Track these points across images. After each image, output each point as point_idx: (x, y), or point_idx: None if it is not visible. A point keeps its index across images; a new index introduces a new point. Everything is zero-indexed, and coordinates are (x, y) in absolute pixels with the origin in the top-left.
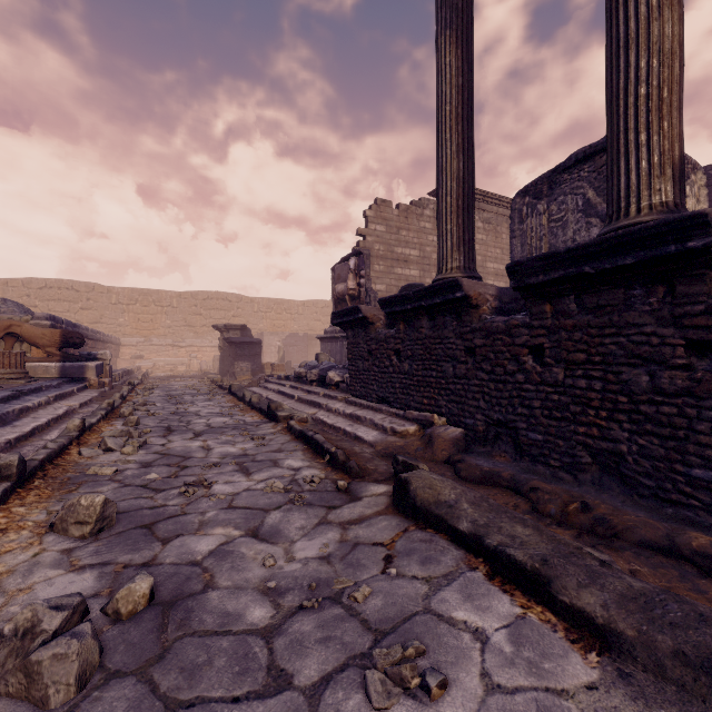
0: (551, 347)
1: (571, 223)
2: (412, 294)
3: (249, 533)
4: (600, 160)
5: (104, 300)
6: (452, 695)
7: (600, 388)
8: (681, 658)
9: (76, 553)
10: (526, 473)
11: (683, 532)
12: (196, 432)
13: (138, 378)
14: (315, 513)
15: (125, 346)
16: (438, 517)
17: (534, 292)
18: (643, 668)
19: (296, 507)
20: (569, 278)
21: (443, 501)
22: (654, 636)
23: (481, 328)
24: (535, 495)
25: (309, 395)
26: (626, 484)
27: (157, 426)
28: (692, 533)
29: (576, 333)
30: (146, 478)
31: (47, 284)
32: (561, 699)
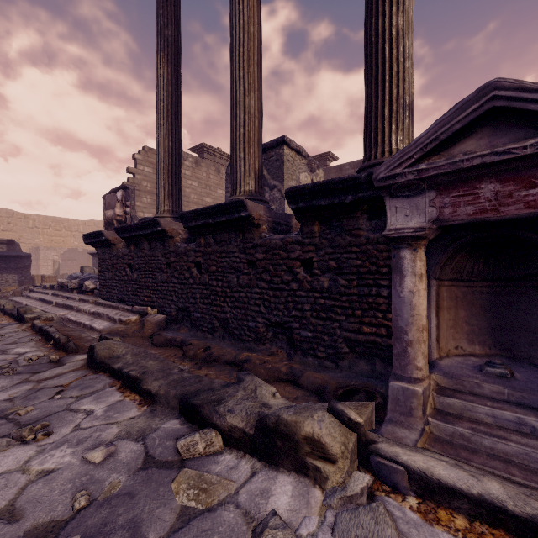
0: (204, 263)
1: None
2: (134, 226)
3: None
4: (269, 154)
5: None
6: (51, 437)
7: (221, 285)
8: (176, 397)
9: None
10: (192, 337)
11: (241, 353)
12: None
13: None
14: (20, 377)
15: None
16: (107, 364)
17: (195, 231)
18: (163, 406)
19: (5, 376)
20: (206, 225)
21: (116, 355)
22: (170, 391)
23: (174, 251)
24: (186, 347)
25: (67, 300)
26: (231, 335)
27: None
28: (244, 353)
29: (212, 255)
30: None
31: None
32: (112, 425)
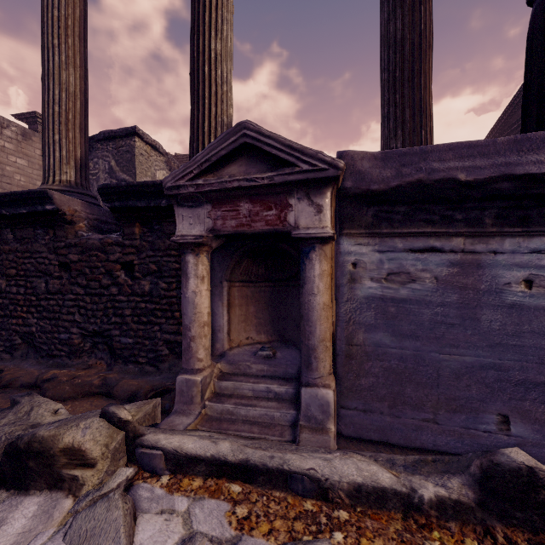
0: None
1: (102, 179)
2: None
3: None
4: (119, 143)
5: None
6: None
7: (24, 292)
8: None
9: None
10: None
11: (48, 372)
12: None
13: None
14: None
15: None
16: None
17: None
18: None
19: None
20: None
21: None
22: None
23: None
24: None
25: None
26: (37, 352)
27: None
28: (52, 371)
29: (11, 255)
30: None
31: None
32: None
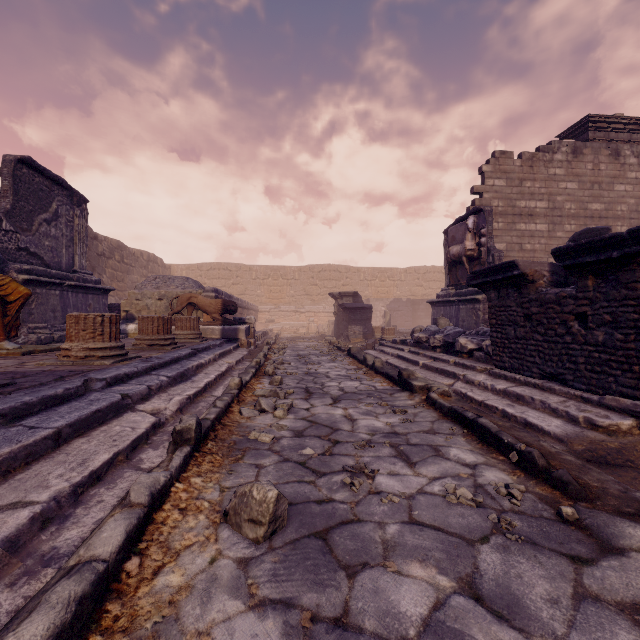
0: None
1: None
2: (626, 234)
3: (464, 587)
4: None
5: (247, 277)
6: None
7: None
8: None
9: (252, 570)
10: None
11: None
12: (332, 396)
13: (272, 339)
14: (555, 567)
15: (261, 312)
16: None
17: None
18: None
19: (513, 545)
20: None
21: None
22: None
23: None
24: None
25: (436, 362)
26: None
27: (297, 387)
28: None
29: None
30: (302, 453)
31: (212, 266)
32: None
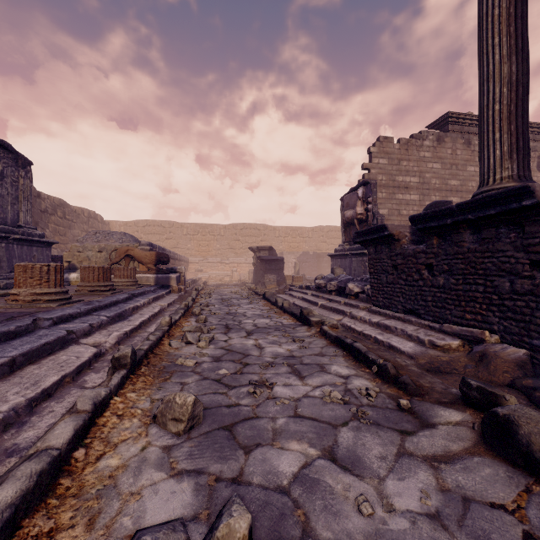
0: None
1: None
2: (455, 207)
3: (325, 454)
4: None
5: (179, 233)
6: None
7: None
8: None
9: (174, 452)
10: None
11: None
12: (247, 330)
13: (201, 286)
14: (388, 438)
15: (191, 263)
16: None
17: None
18: None
19: (364, 426)
20: None
21: None
22: None
23: None
24: None
25: (331, 303)
26: None
27: (218, 324)
28: None
29: None
30: (218, 373)
31: (147, 223)
32: None
